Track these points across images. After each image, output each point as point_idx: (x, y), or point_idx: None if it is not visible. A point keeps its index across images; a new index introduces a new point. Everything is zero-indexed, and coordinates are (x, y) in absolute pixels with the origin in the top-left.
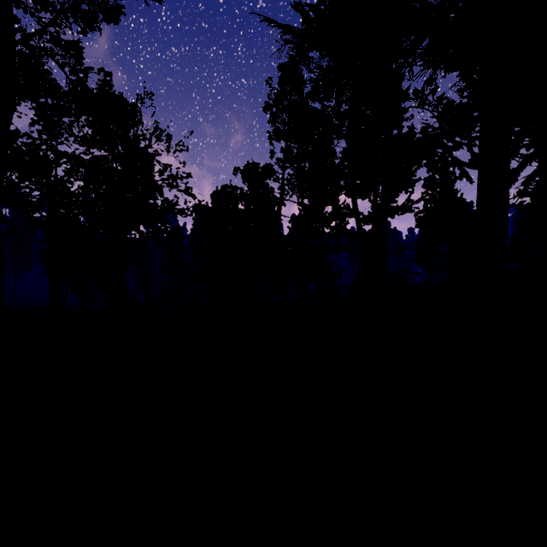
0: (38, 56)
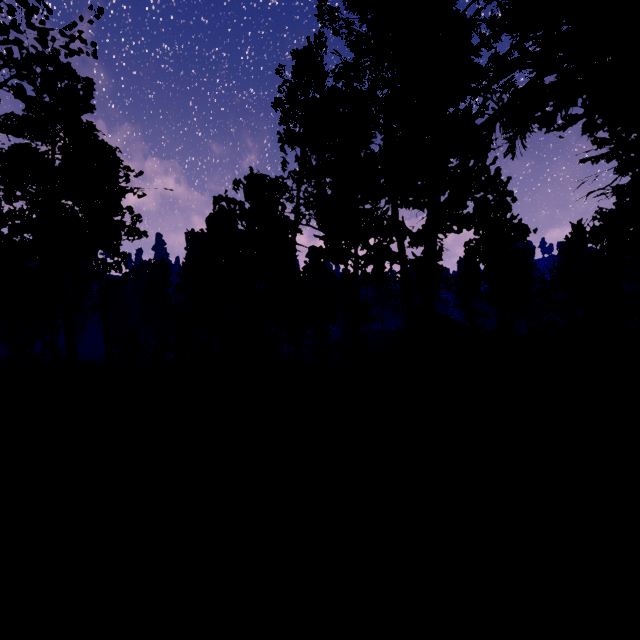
0: None
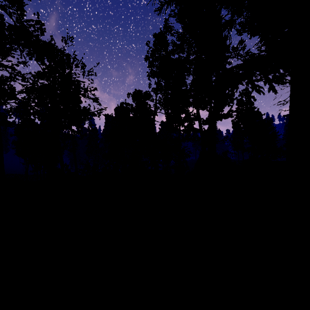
0: (1, 15)
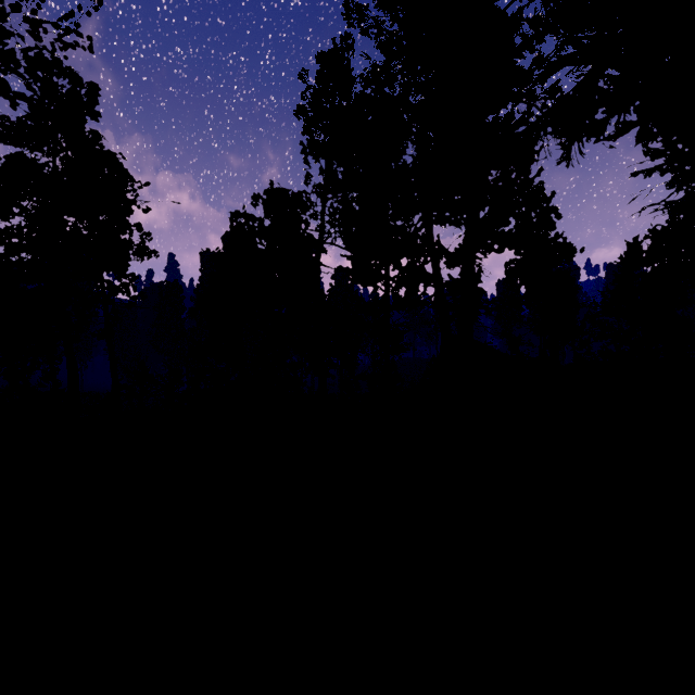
0: None
